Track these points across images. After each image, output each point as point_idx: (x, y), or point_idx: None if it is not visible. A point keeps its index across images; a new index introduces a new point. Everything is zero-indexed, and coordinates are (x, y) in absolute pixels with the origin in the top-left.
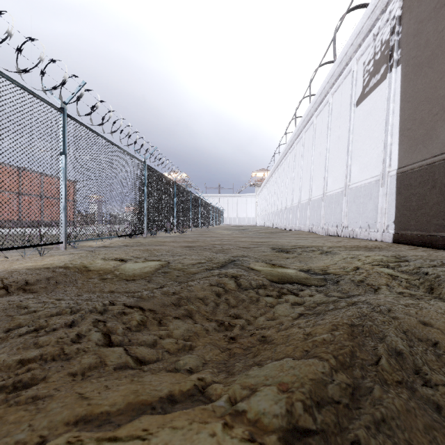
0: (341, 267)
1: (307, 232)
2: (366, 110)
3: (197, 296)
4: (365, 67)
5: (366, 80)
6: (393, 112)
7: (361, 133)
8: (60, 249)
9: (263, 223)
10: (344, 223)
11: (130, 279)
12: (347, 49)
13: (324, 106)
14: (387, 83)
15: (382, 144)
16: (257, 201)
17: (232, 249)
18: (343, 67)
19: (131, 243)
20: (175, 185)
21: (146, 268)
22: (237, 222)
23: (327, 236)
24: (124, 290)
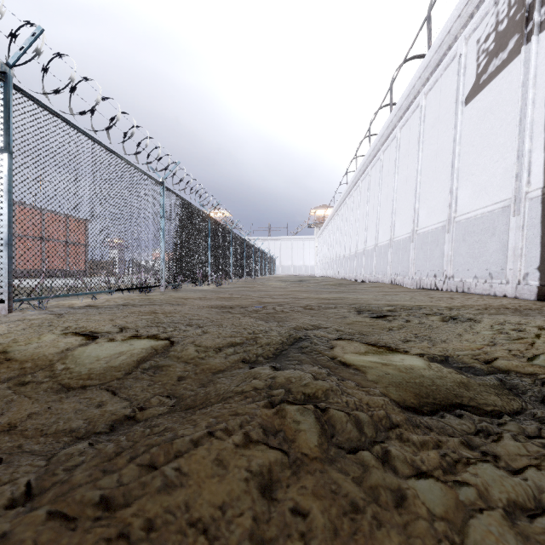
0: (514, 353)
1: (389, 284)
2: (483, 106)
3: (191, 515)
4: (480, 45)
5: (481, 64)
6: (533, 103)
7: (475, 142)
8: (16, 312)
9: (325, 273)
10: (447, 271)
11: (76, 385)
12: (451, 25)
13: (412, 113)
14: (522, 60)
15: (512, 152)
16: (317, 246)
17: (292, 312)
18: (443, 53)
19: (136, 301)
20: (209, 221)
21: (121, 357)
22: (292, 272)
23: (421, 290)
24: (42, 424)
